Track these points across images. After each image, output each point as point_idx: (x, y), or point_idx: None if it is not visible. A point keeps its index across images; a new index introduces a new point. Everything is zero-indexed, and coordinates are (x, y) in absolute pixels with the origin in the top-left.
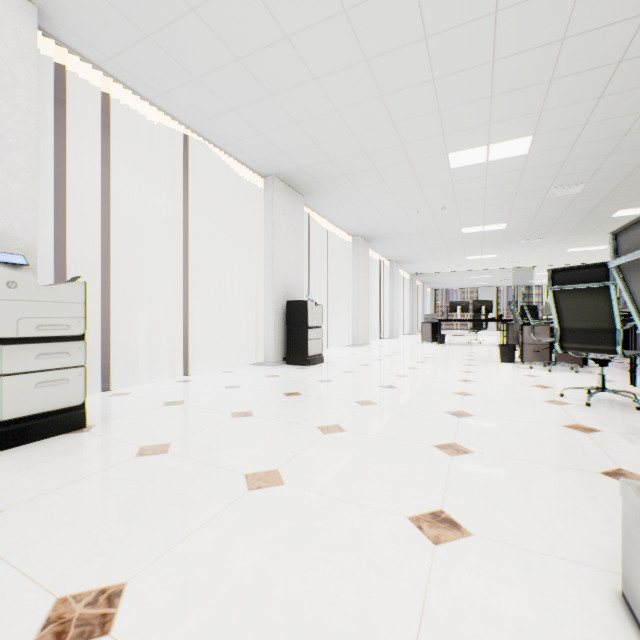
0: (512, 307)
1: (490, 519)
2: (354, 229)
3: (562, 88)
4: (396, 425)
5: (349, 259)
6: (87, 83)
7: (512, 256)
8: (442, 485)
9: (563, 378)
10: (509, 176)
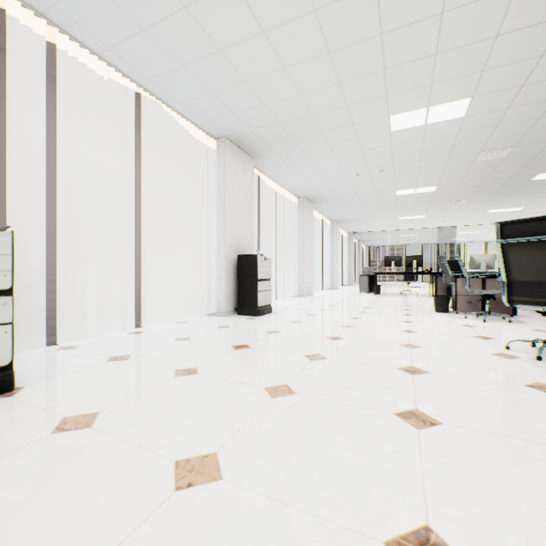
0: (442, 261)
1: (498, 545)
2: (300, 191)
3: (506, 45)
4: (349, 385)
5: (295, 218)
6: (33, 34)
7: (438, 217)
8: (418, 478)
9: (500, 328)
10: (444, 139)
